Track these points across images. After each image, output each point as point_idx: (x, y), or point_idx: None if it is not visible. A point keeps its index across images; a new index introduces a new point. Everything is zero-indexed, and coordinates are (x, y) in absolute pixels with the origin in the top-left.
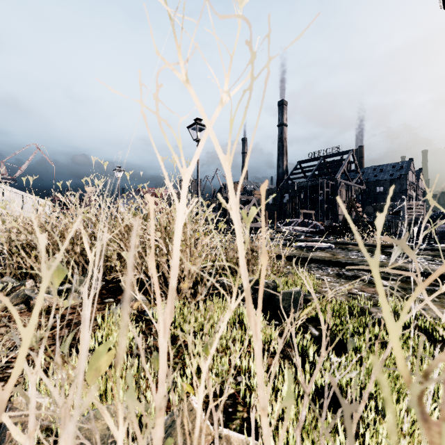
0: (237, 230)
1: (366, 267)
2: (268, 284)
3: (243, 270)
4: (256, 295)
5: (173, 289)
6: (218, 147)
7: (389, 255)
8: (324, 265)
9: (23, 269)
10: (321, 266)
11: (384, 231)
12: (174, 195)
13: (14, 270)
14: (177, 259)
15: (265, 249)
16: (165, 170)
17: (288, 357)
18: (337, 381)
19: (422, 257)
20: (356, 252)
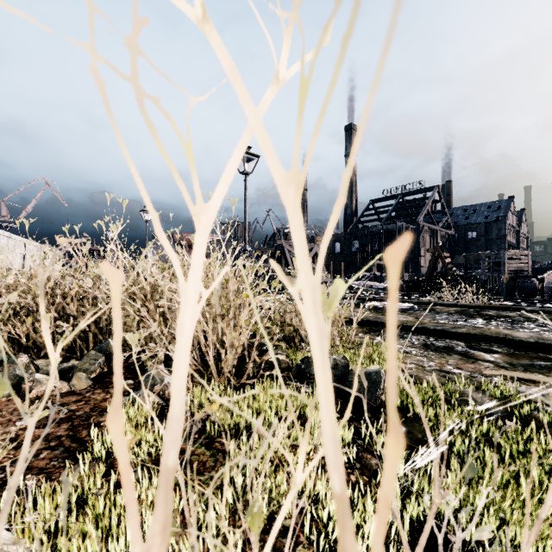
0: (316, 351)
1: (524, 375)
2: (336, 361)
3: (332, 450)
4: None
5: (170, 473)
6: (271, 154)
7: (488, 319)
8: (406, 332)
9: (16, 340)
10: (403, 334)
11: (479, 287)
12: (176, 261)
13: (5, 341)
14: (181, 403)
15: (396, 417)
16: (152, 208)
17: (368, 467)
18: (459, 543)
19: (530, 322)
20: (445, 314)
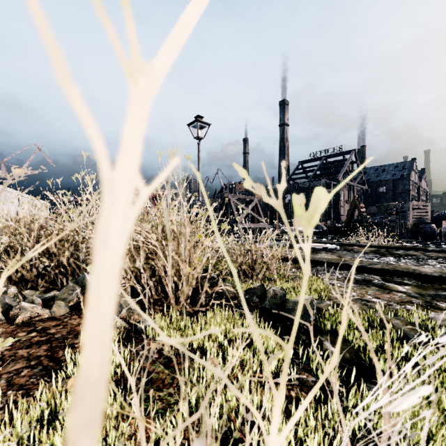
0: None
1: None
2: (275, 291)
3: None
4: (262, 304)
5: None
6: None
7: (398, 257)
8: (331, 268)
9: None
10: (328, 269)
11: (388, 231)
12: (95, 133)
13: None
14: (102, 357)
15: None
16: (52, 39)
17: (305, 384)
18: None
19: (433, 259)
20: (362, 253)
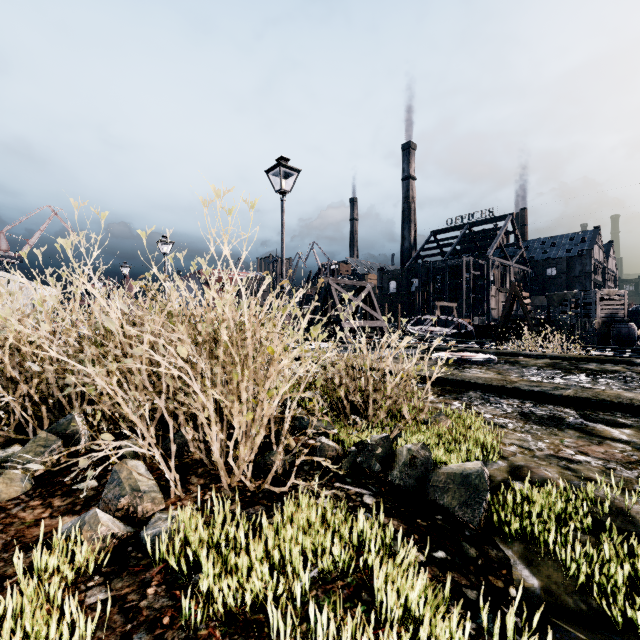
0: None
1: None
2: (412, 452)
3: None
4: (388, 477)
5: None
6: None
7: (592, 375)
8: (492, 394)
9: None
10: (488, 397)
11: (565, 333)
12: None
13: None
14: None
15: None
16: None
17: None
18: None
19: None
20: (535, 368)
